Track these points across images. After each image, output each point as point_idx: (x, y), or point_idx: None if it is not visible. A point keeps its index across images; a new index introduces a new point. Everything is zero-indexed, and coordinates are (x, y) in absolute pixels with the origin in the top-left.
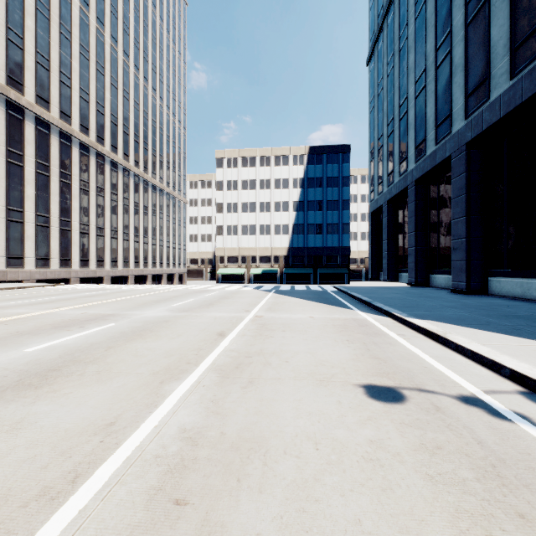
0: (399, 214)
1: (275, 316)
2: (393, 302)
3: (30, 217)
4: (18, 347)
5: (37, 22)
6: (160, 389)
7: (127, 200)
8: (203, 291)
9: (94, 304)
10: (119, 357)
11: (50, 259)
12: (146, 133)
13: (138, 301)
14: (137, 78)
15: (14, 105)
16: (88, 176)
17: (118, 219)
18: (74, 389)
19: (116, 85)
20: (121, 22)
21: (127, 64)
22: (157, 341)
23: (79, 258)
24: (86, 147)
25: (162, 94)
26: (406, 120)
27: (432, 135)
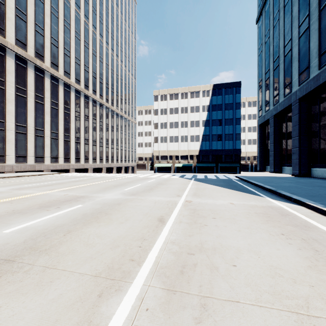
0: (283, 125)
1: (201, 201)
2: (295, 191)
3: (47, 133)
4: (2, 227)
5: (51, 19)
6: (95, 312)
7: (102, 122)
8: (146, 178)
9: (75, 187)
10: (71, 245)
11: (58, 158)
12: (113, 82)
13: (103, 186)
14: (107, 49)
15: (39, 68)
16: (79, 109)
17: (96, 134)
18: (7, 299)
19: (95, 54)
20: (98, 16)
21: (102, 41)
22: (108, 225)
23: (74, 157)
24: (78, 92)
25: (121, 58)
26: (290, 55)
27: (315, 62)
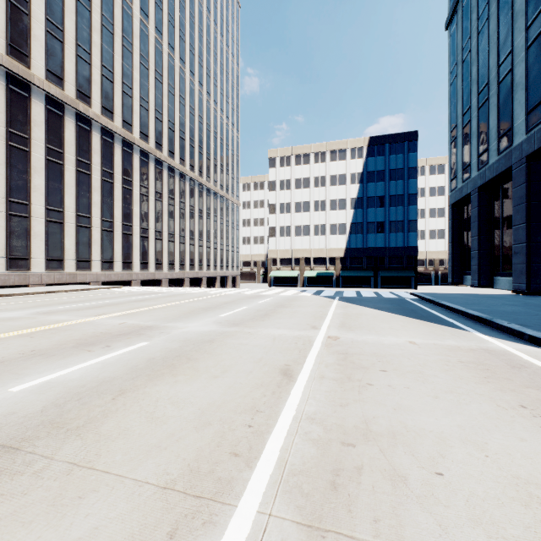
0: (495, 203)
1: (355, 338)
2: (527, 321)
3: (96, 222)
4: (9, 380)
5: (102, 37)
6: None
7: (183, 204)
8: (256, 296)
9: (138, 311)
10: (124, 419)
11: (114, 262)
12: (201, 137)
13: (185, 309)
14: (193, 83)
15: (83, 117)
16: (147, 181)
17: (175, 223)
18: None
19: (173, 92)
20: (178, 30)
21: (183, 70)
22: (192, 382)
23: (139, 261)
24: (146, 154)
25: (216, 97)
26: (510, 80)
27: None
